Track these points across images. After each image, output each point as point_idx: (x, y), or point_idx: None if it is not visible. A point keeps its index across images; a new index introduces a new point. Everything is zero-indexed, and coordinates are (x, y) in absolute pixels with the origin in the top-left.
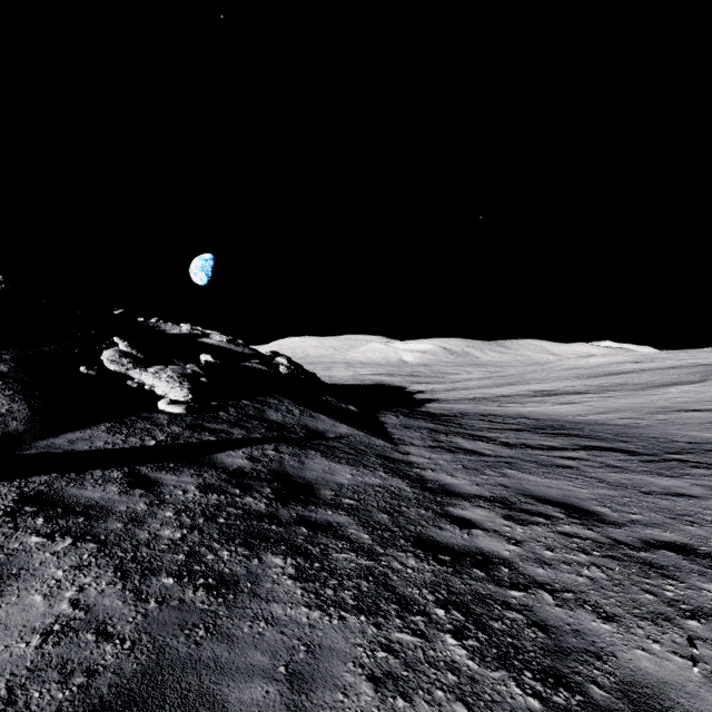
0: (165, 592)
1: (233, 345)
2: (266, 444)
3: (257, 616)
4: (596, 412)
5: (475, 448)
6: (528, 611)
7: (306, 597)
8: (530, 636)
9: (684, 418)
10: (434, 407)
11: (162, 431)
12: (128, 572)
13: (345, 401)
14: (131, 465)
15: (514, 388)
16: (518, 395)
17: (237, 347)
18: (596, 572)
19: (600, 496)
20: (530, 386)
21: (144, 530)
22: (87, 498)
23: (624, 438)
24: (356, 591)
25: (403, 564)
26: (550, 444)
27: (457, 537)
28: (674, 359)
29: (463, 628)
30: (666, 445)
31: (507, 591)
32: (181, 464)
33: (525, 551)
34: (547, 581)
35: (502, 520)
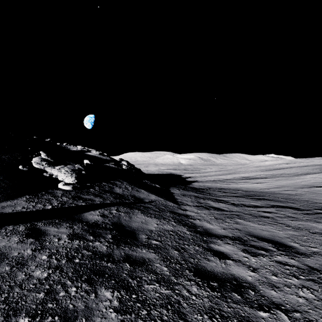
0: None
1: (101, 155)
2: (112, 206)
3: None
4: (273, 187)
5: (219, 207)
6: None
7: None
8: None
9: (317, 190)
10: (196, 185)
11: (57, 200)
12: None
13: (154, 182)
14: (33, 221)
15: (232, 176)
16: (234, 179)
17: (103, 157)
18: (308, 293)
19: (290, 236)
20: (239, 175)
21: (23, 271)
22: None
23: (291, 201)
24: (159, 320)
25: (189, 292)
26: (255, 204)
27: (219, 266)
28: (304, 162)
29: None
30: (313, 205)
31: (257, 312)
32: (63, 220)
33: (260, 276)
34: (280, 302)
35: (242, 252)
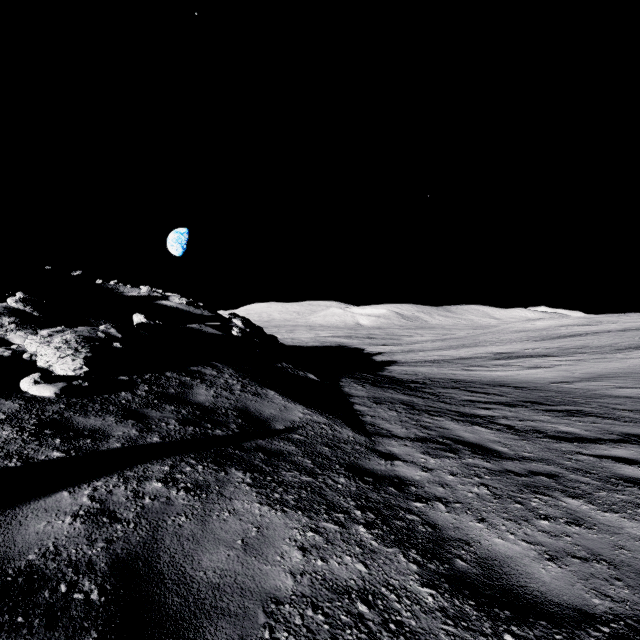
0: None
1: (192, 307)
2: (156, 461)
3: None
4: (580, 378)
5: (480, 441)
6: None
7: None
8: None
9: None
10: (397, 371)
11: None
12: None
13: (303, 367)
14: None
15: (471, 350)
16: (479, 357)
17: (196, 309)
18: None
19: None
20: (486, 348)
21: None
22: None
23: None
24: None
25: None
26: (571, 430)
27: None
28: (620, 322)
29: None
30: None
31: None
32: None
33: None
34: None
35: None
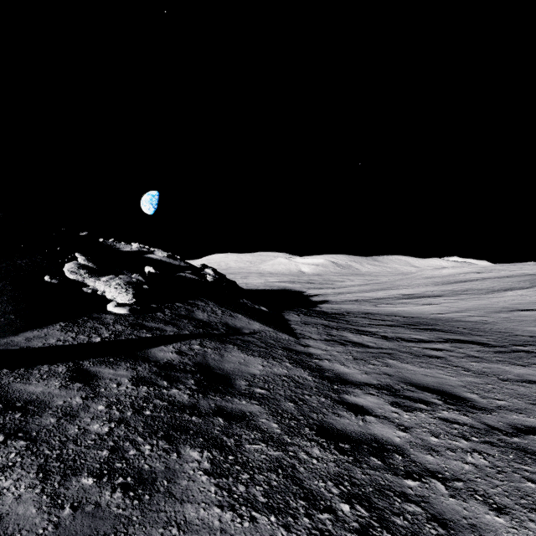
0: (82, 495)
1: (172, 259)
2: (193, 339)
3: (170, 521)
4: (452, 311)
5: (361, 341)
6: (426, 503)
7: (219, 496)
8: (431, 533)
9: (522, 316)
10: (326, 307)
11: (108, 329)
12: (50, 472)
13: (258, 302)
14: (76, 360)
15: (386, 292)
16: (390, 298)
17: (175, 261)
18: (479, 459)
19: (467, 383)
20: (398, 291)
21: (74, 424)
22: (29, 393)
23: (477, 333)
24: (266, 486)
25: (308, 454)
26: (419, 337)
27: (354, 424)
28: (507, 270)
29: (368, 526)
30: (512, 338)
31: (403, 480)
32: (120, 358)
33: (414, 437)
34: (438, 469)
35: (390, 406)
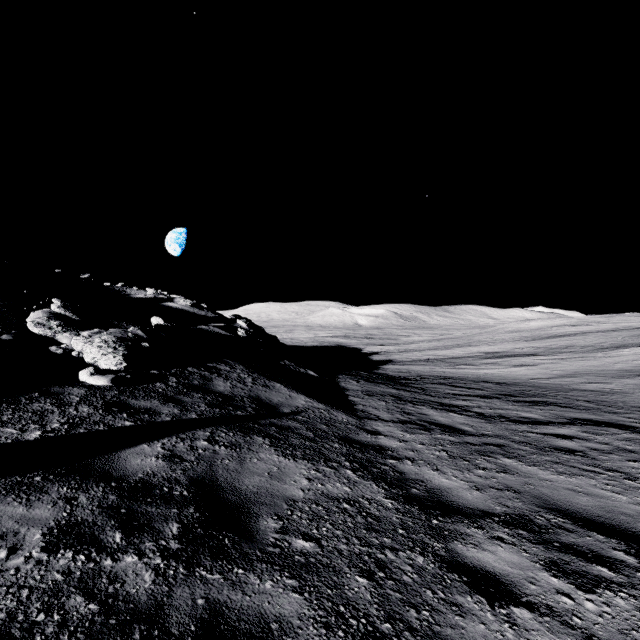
0: None
1: (196, 309)
2: (199, 429)
3: None
4: (557, 375)
5: (451, 423)
6: None
7: None
8: None
9: None
10: (391, 369)
11: (63, 413)
12: None
13: (304, 364)
14: None
15: (464, 350)
16: (470, 357)
17: (200, 311)
18: None
19: None
20: (479, 348)
21: None
22: None
23: (609, 408)
24: None
25: None
26: (531, 416)
27: None
28: (610, 323)
29: None
30: None
31: None
32: (55, 475)
33: None
34: None
35: (547, 574)
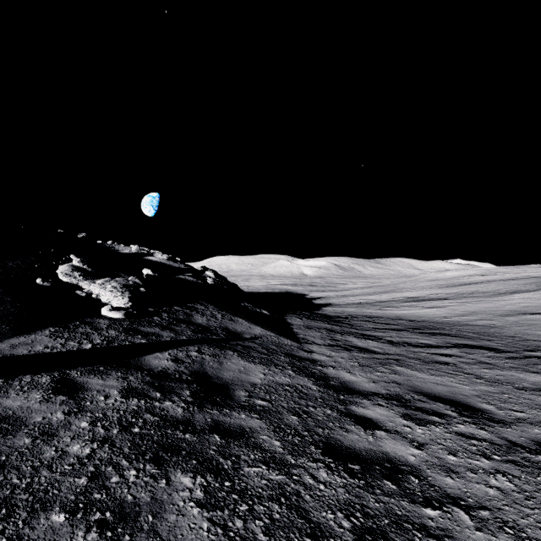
0: (50, 537)
1: (171, 262)
2: (190, 346)
3: None
4: (458, 314)
5: (366, 346)
6: (449, 538)
7: (212, 534)
8: None
9: (530, 320)
10: (329, 310)
11: (100, 334)
12: (15, 507)
13: (259, 306)
14: (63, 369)
15: (390, 295)
16: (394, 301)
17: (175, 263)
18: (504, 481)
19: (482, 393)
20: (402, 294)
21: (52, 445)
22: (5, 408)
23: (486, 337)
24: (267, 520)
25: (314, 478)
26: (427, 342)
27: (363, 441)
28: (512, 273)
29: None
30: (523, 343)
31: (422, 509)
32: (111, 367)
33: (429, 456)
34: (459, 494)
35: (401, 419)
